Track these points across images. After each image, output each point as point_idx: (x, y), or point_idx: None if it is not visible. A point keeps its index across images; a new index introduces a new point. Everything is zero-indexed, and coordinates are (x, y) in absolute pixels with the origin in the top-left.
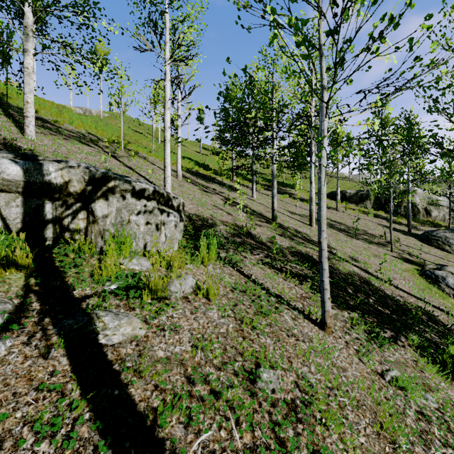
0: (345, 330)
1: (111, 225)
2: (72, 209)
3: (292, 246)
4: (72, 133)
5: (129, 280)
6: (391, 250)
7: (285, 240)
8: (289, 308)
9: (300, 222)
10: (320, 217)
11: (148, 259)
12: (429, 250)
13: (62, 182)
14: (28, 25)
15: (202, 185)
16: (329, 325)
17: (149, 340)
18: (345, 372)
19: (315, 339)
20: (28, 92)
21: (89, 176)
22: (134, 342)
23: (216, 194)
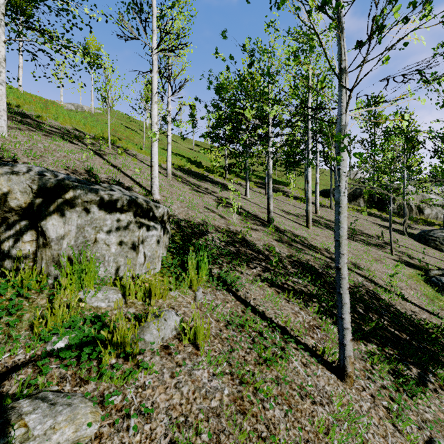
0: (367, 374)
1: (69, 249)
2: (14, 229)
3: (291, 254)
4: (55, 128)
5: (86, 330)
6: (391, 252)
7: (283, 246)
8: (298, 348)
9: (296, 223)
10: (338, 236)
11: (120, 289)
12: (427, 251)
13: None
14: None
15: (194, 184)
16: (350, 374)
17: None
18: None
19: (335, 397)
20: None
21: (38, 185)
22: None
23: (208, 194)
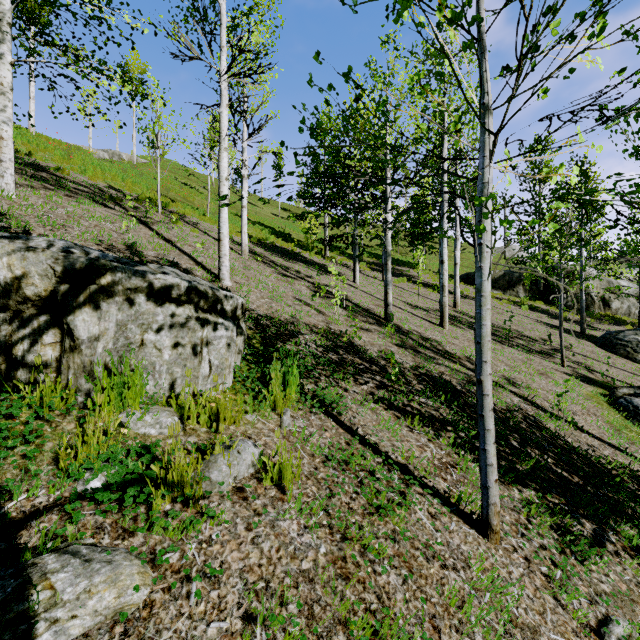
0: (521, 529)
1: (106, 354)
2: (30, 327)
3: (418, 364)
4: (82, 186)
5: (130, 465)
6: (562, 363)
7: (406, 353)
8: (424, 493)
9: (426, 321)
10: (480, 337)
11: (176, 411)
12: (614, 362)
13: (8, 278)
14: (2, 16)
15: (280, 265)
16: (496, 529)
17: (153, 615)
18: (536, 637)
19: (474, 560)
20: (3, 122)
21: (63, 266)
22: (119, 625)
23: (301, 280)
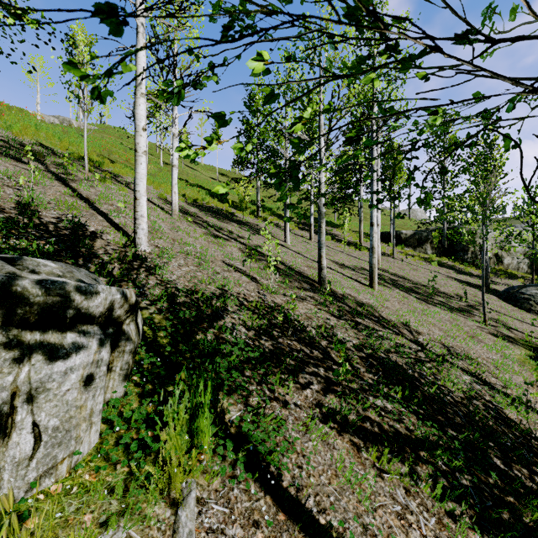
0: None
1: None
2: None
3: (361, 342)
4: None
5: None
6: (485, 322)
7: (347, 327)
8: None
9: (356, 282)
10: None
11: None
12: (522, 316)
13: None
14: None
15: (212, 226)
16: None
17: None
18: None
19: None
20: None
21: None
22: None
23: (233, 241)
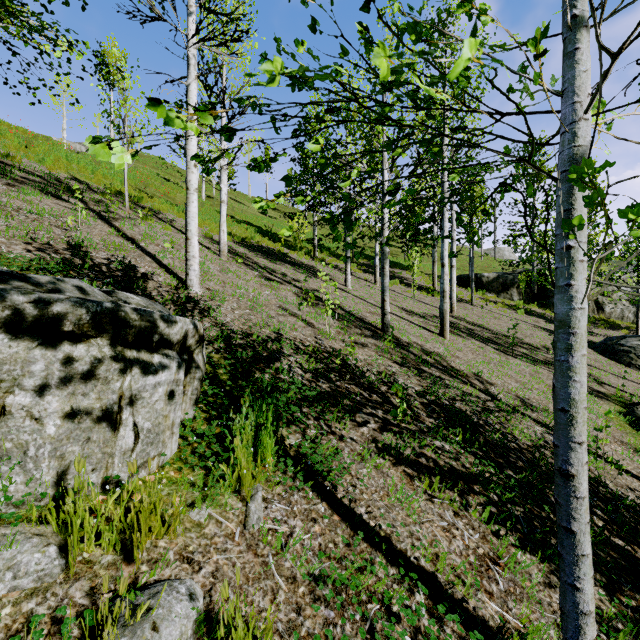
0: None
1: None
2: None
3: (424, 389)
4: (35, 175)
5: None
6: None
7: (410, 374)
8: (467, 634)
9: (425, 330)
10: (567, 401)
11: (56, 531)
12: (620, 371)
13: None
14: None
15: (264, 267)
16: None
17: None
18: None
19: None
20: None
21: None
22: None
23: (287, 284)
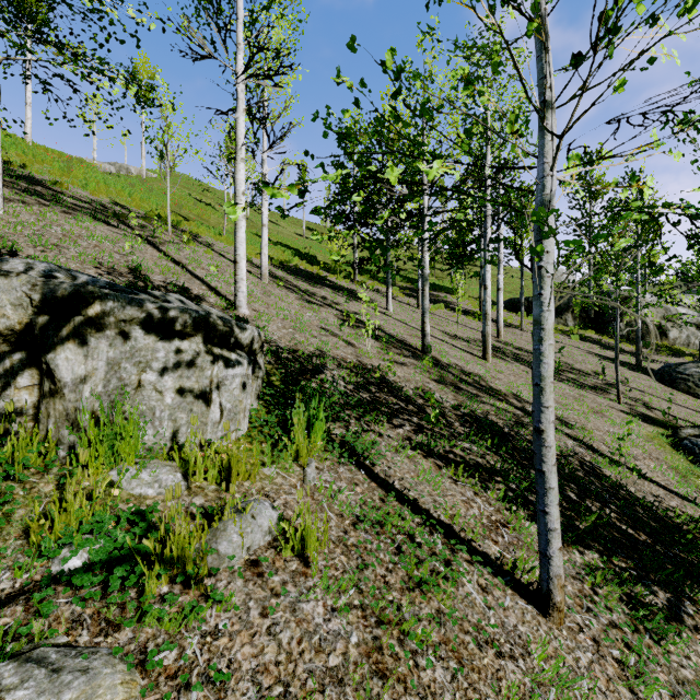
0: (586, 602)
1: (94, 399)
2: (1, 367)
3: (460, 403)
4: (83, 202)
5: (119, 537)
6: (618, 399)
7: (447, 390)
8: (472, 560)
9: (467, 353)
10: (540, 378)
11: (179, 465)
12: (675, 398)
13: None
14: None
15: (304, 291)
16: (559, 605)
17: None
18: None
19: (534, 644)
20: None
21: (41, 294)
22: None
23: (327, 307)
